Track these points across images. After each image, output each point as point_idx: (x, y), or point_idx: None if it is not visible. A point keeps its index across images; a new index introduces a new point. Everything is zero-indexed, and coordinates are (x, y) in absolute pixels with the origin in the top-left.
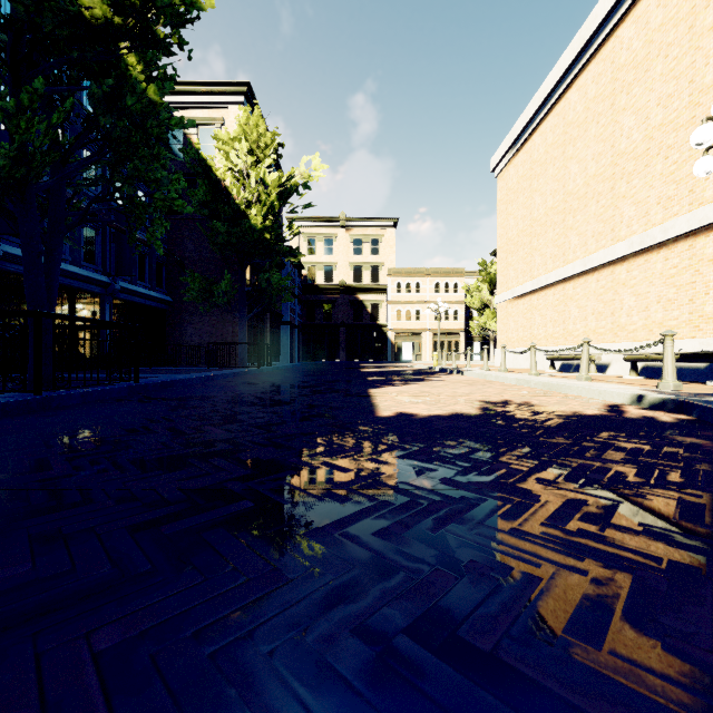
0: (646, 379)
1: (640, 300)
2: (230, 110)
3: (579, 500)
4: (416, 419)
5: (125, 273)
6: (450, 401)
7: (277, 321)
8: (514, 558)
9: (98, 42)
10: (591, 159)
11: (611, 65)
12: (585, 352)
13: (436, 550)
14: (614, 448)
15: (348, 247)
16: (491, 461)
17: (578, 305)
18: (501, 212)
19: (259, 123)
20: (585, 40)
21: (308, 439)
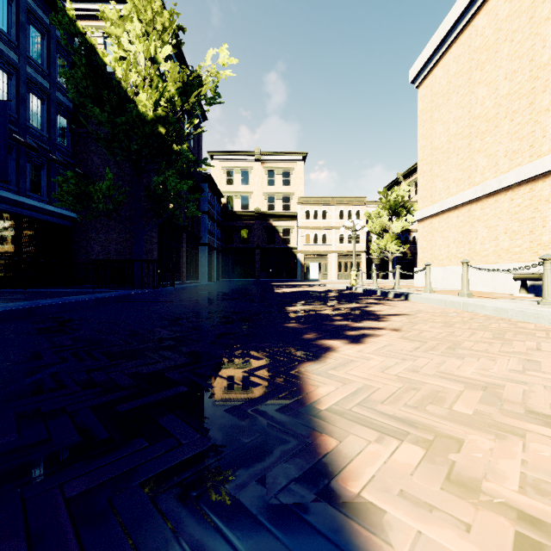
0: None
1: None
2: None
3: None
4: None
5: None
6: None
7: (196, 242)
8: None
9: None
10: None
11: None
12: None
13: None
14: None
15: (262, 179)
16: None
17: None
18: (424, 122)
19: None
20: None
21: None
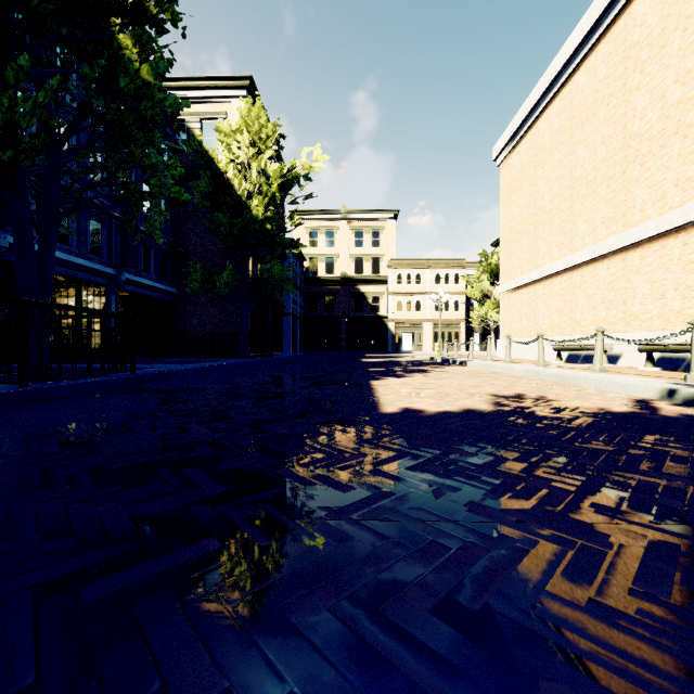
0: (664, 370)
1: (655, 287)
2: (232, 104)
3: (667, 545)
4: (424, 416)
5: (130, 265)
6: (459, 395)
7: (280, 312)
8: (615, 673)
9: (87, 18)
10: (600, 143)
11: (622, 43)
12: (599, 342)
13: (483, 649)
14: (670, 457)
15: (349, 240)
16: (525, 476)
17: (587, 294)
18: (504, 201)
19: (260, 114)
20: (594, 19)
21: (302, 442)
